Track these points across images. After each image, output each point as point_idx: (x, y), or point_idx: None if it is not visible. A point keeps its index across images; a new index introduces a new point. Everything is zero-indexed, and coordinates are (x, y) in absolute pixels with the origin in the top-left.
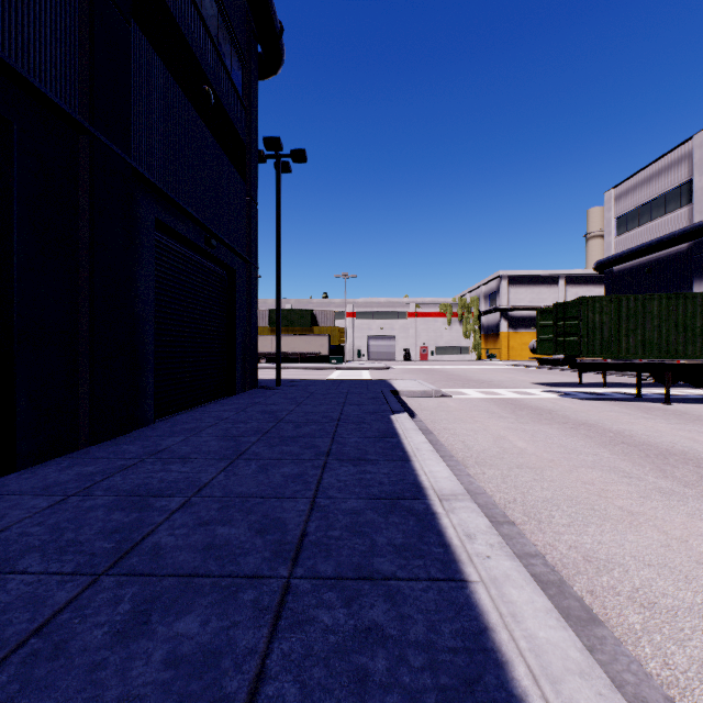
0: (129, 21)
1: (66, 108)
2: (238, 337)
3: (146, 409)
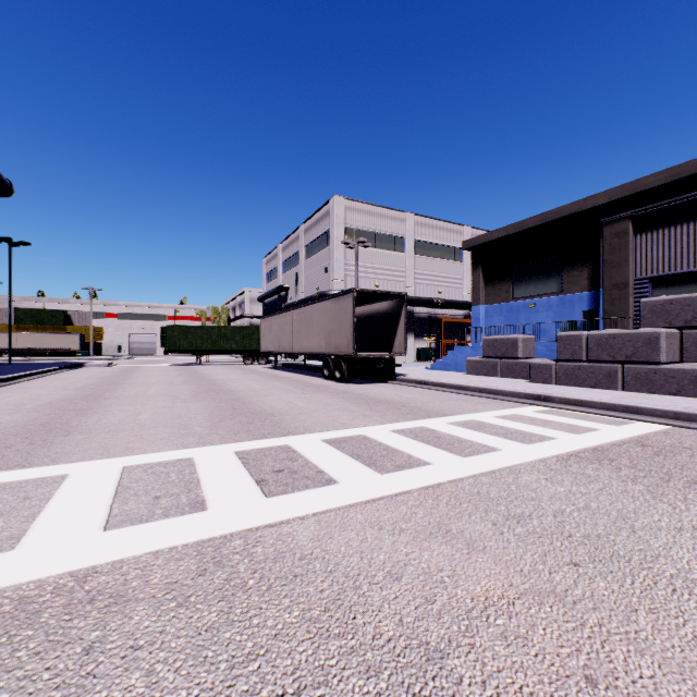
0: None
1: None
2: None
3: None
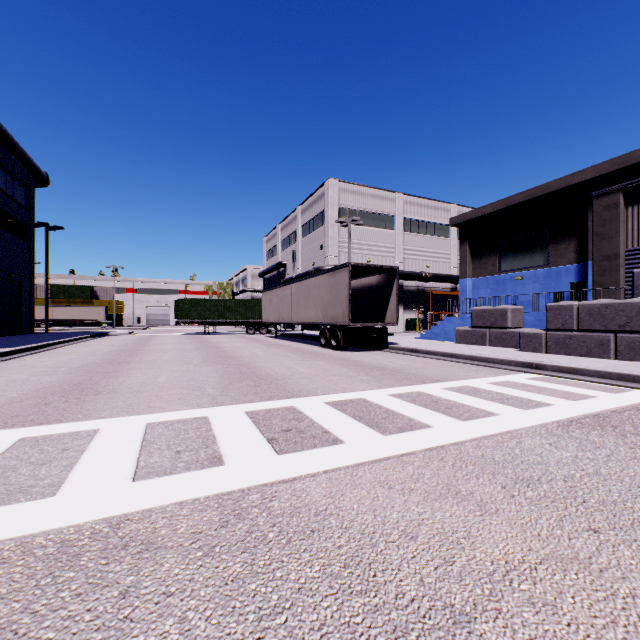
0: None
1: None
2: (24, 311)
3: None
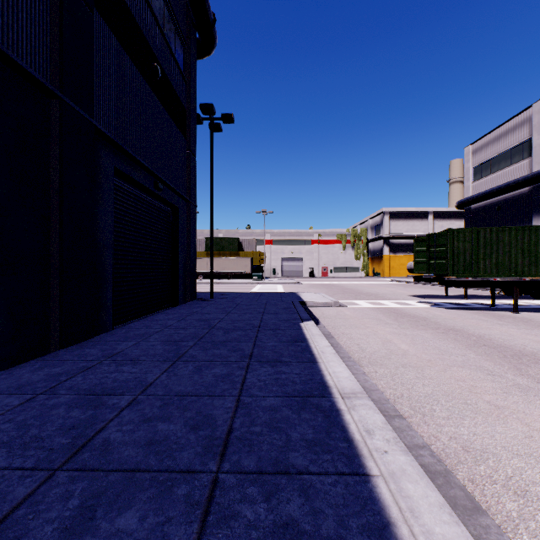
0: (91, 9)
1: (39, 77)
2: (180, 260)
3: (106, 318)
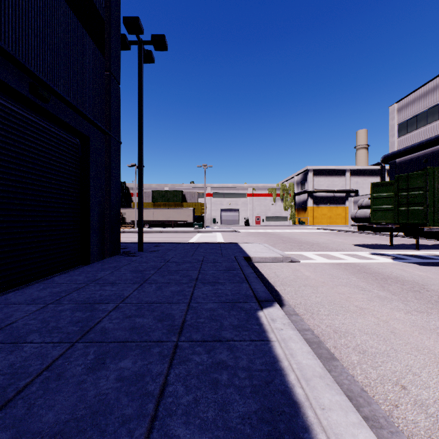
0: None
1: None
2: (94, 206)
3: None
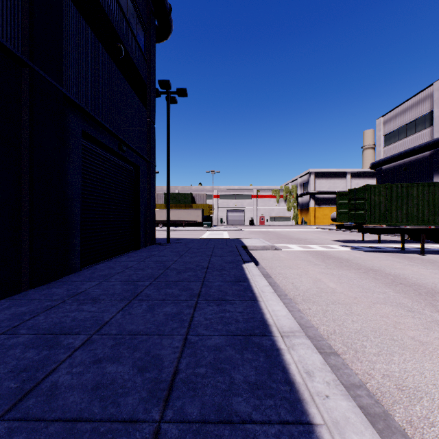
0: None
1: (9, 46)
2: (142, 211)
3: (74, 261)
